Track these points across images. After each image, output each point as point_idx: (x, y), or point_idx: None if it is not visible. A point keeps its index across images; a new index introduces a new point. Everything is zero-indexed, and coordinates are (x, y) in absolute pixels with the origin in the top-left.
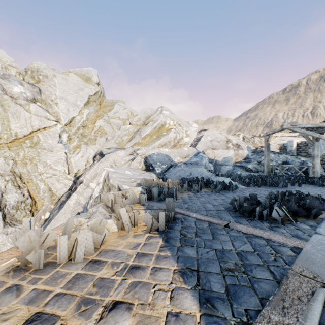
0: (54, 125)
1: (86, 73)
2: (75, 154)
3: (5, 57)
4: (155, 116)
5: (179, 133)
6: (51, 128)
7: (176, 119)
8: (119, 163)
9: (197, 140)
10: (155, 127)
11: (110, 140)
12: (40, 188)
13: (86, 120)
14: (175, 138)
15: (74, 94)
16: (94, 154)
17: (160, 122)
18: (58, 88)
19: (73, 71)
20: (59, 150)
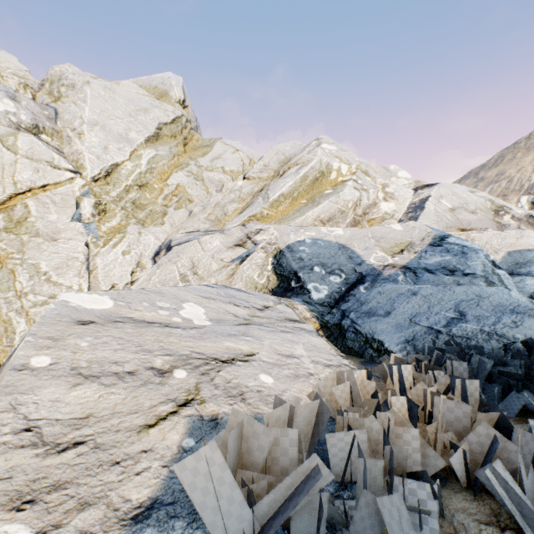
0: (66, 179)
1: (159, 84)
2: (110, 247)
3: (11, 63)
4: (303, 155)
5: (365, 190)
6: (60, 187)
7: (355, 161)
8: (203, 269)
9: (412, 209)
10: (304, 176)
11: (198, 214)
12: (15, 330)
13: (146, 171)
14: (357, 204)
15: (125, 117)
16: (156, 247)
17: (316, 163)
18: (89, 105)
19: (135, 83)
20: (73, 236)
